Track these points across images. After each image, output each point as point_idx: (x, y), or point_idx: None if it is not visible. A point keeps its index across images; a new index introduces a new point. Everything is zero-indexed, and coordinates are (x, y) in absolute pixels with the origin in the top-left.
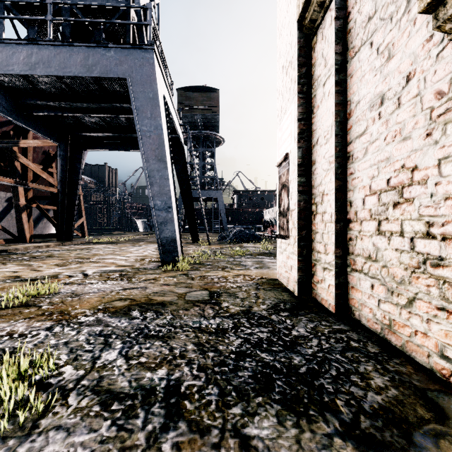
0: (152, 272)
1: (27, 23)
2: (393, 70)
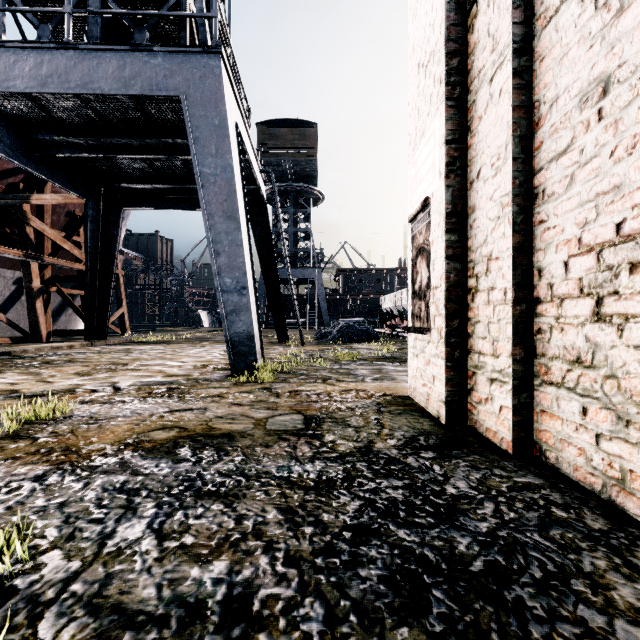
0: (218, 385)
1: (37, 20)
2: (629, 29)
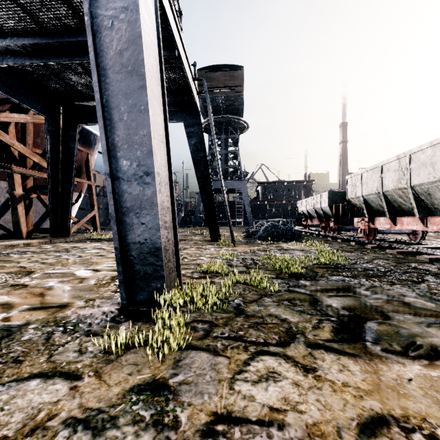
0: (70, 355)
1: None
2: None
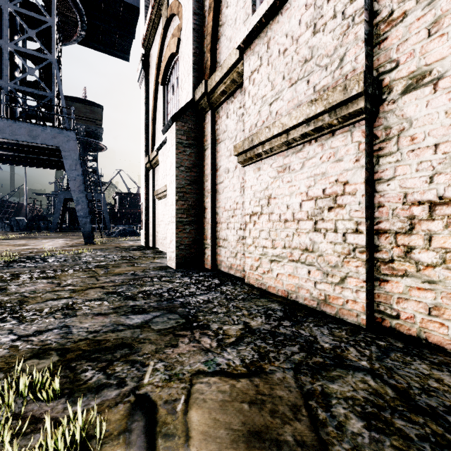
0: (84, 245)
1: None
2: None
